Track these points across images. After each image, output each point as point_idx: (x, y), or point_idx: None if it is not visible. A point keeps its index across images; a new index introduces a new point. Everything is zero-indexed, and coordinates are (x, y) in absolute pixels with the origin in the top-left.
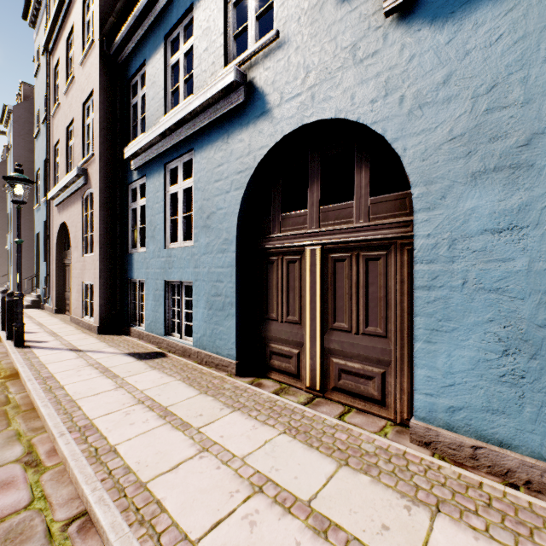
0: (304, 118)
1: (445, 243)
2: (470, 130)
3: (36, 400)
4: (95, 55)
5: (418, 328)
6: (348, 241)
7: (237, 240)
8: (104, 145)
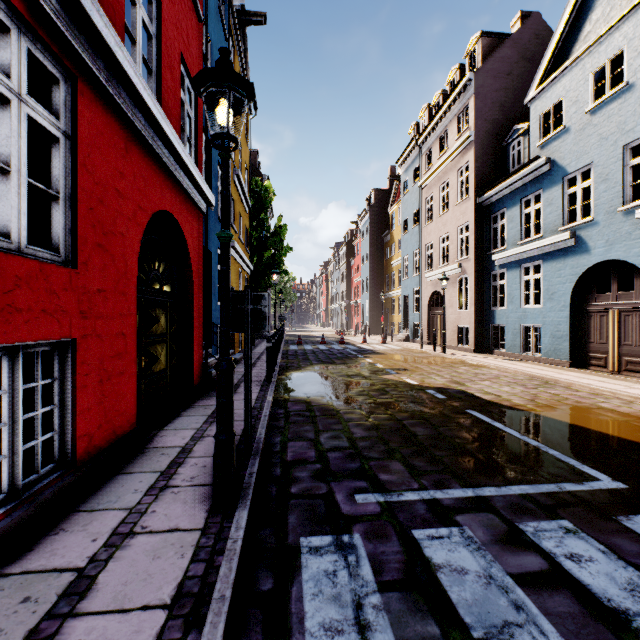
0: (607, 257)
1: None
2: None
3: (486, 363)
4: (469, 204)
5: None
6: (630, 308)
7: (570, 306)
8: (476, 252)
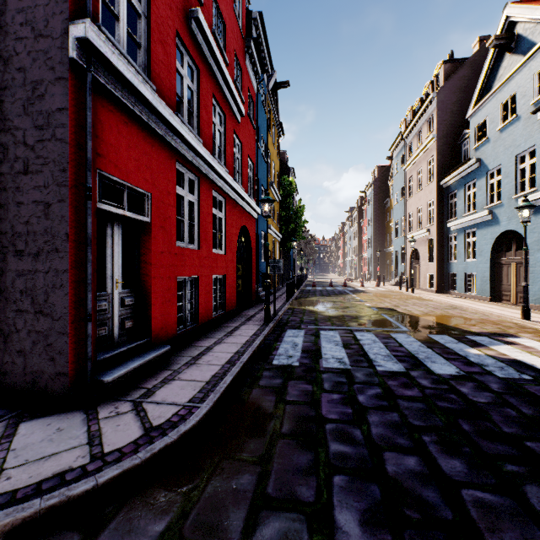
0: (507, 228)
1: (534, 264)
2: (537, 240)
3: (431, 298)
4: (433, 186)
5: (530, 283)
6: (521, 261)
7: (490, 260)
8: (438, 221)
